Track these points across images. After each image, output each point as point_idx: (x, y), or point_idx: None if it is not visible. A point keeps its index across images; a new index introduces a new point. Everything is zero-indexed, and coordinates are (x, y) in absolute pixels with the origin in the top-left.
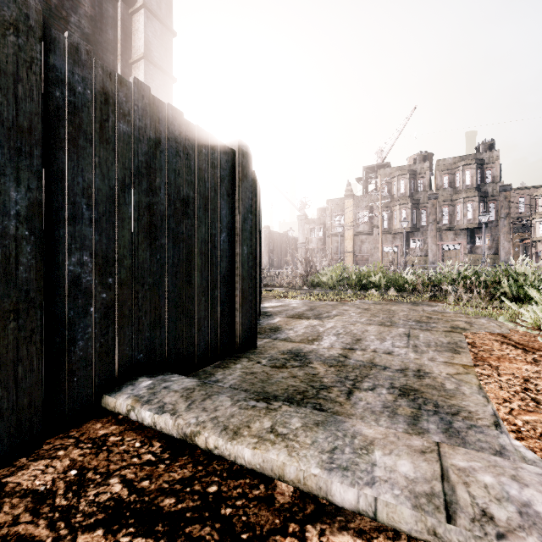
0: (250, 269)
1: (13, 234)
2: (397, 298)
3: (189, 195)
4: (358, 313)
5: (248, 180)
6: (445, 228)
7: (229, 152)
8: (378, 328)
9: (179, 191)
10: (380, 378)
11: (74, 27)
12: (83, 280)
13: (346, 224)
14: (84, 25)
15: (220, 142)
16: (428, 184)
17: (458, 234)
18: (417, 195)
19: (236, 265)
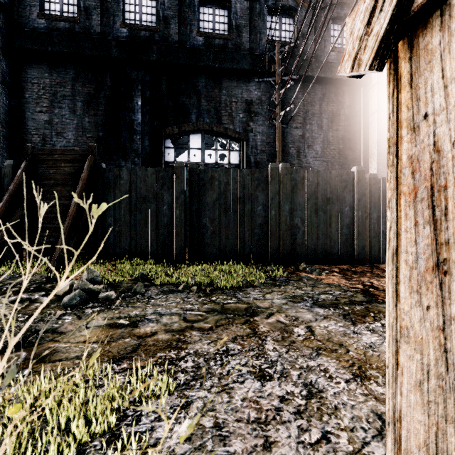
0: None
1: (374, 222)
2: None
3: None
4: None
5: None
6: None
7: None
8: None
9: None
10: None
11: (342, 116)
12: (384, 231)
13: None
14: (346, 112)
15: None
16: None
17: None
18: None
19: None
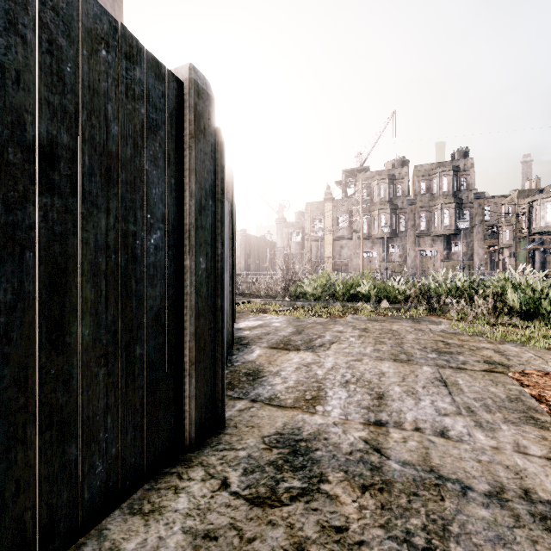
0: (211, 296)
1: None
2: (393, 312)
3: (56, 139)
4: (358, 338)
5: (208, 141)
6: (422, 234)
7: (170, 81)
8: (395, 366)
9: (21, 124)
10: (478, 539)
11: None
12: None
13: (326, 229)
14: None
15: (148, 53)
16: (406, 189)
17: (435, 240)
18: (396, 200)
19: (185, 290)
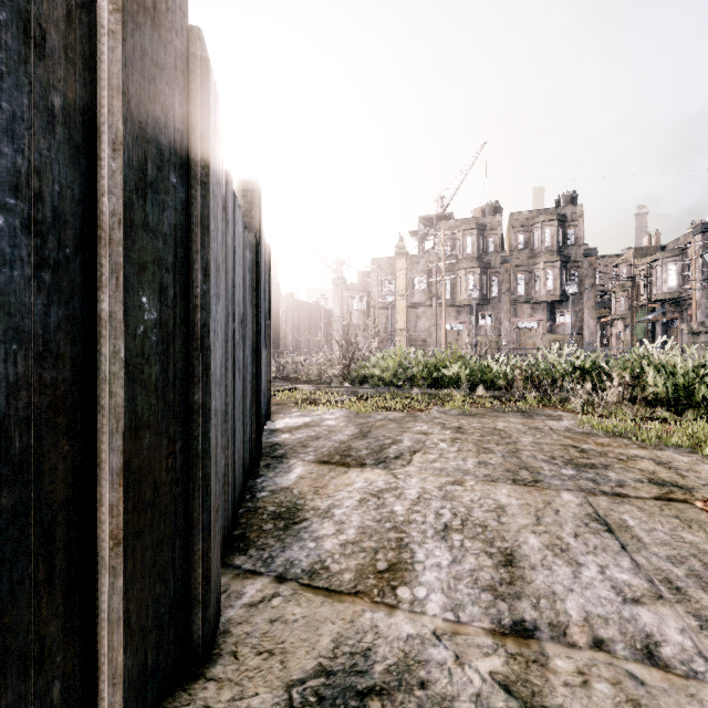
0: (176, 383)
1: None
2: (494, 403)
3: None
4: (451, 443)
5: (166, 41)
6: (520, 300)
7: None
8: (518, 494)
9: None
10: None
11: None
12: None
13: (398, 293)
14: None
15: None
16: (500, 243)
17: (536, 308)
18: (488, 257)
19: (100, 371)
